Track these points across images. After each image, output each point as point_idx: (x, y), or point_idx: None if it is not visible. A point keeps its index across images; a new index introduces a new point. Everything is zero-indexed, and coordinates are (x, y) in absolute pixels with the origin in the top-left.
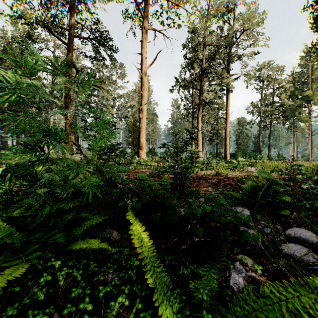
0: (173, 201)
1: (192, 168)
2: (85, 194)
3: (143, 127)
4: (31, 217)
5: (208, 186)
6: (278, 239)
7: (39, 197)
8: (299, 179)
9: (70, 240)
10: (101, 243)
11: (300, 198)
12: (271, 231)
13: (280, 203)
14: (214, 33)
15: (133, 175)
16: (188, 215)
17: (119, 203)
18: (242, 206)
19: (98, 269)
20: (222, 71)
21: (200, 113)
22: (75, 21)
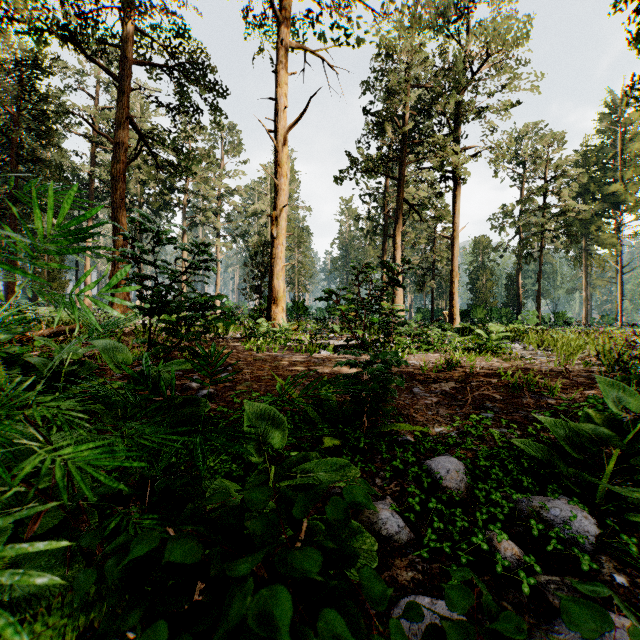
0: None
1: (400, 364)
2: None
3: (279, 256)
4: None
5: (437, 403)
6: None
7: None
8: None
9: None
10: None
11: None
12: None
13: None
14: (429, 60)
15: (251, 371)
16: None
17: None
18: (558, 491)
19: None
20: (444, 141)
21: (400, 227)
22: (135, 28)
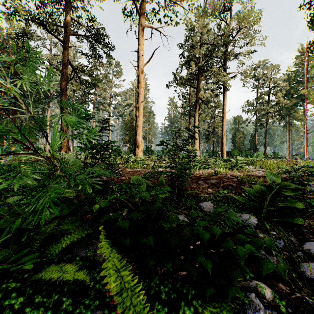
0: (171, 216)
1: (191, 168)
2: (69, 200)
3: (139, 125)
4: (2, 230)
5: (208, 187)
6: (298, 259)
7: (12, 205)
8: (310, 181)
9: (44, 261)
10: (78, 272)
11: (311, 203)
12: (285, 245)
13: (291, 209)
14: (211, 31)
15: (128, 175)
16: (190, 237)
17: (102, 219)
18: (247, 212)
19: (72, 308)
20: (219, 70)
21: (197, 111)
22: (71, 18)
